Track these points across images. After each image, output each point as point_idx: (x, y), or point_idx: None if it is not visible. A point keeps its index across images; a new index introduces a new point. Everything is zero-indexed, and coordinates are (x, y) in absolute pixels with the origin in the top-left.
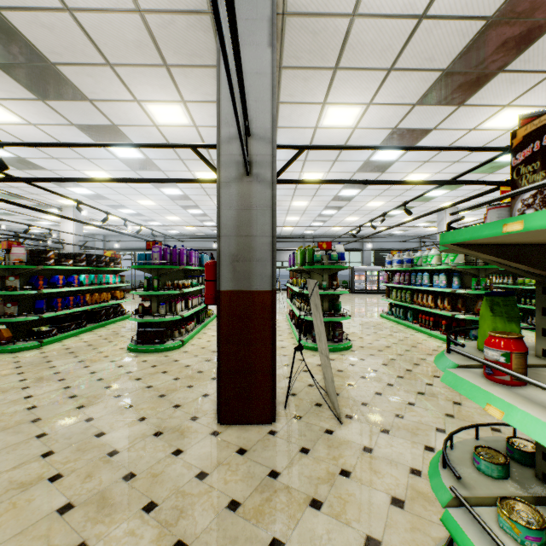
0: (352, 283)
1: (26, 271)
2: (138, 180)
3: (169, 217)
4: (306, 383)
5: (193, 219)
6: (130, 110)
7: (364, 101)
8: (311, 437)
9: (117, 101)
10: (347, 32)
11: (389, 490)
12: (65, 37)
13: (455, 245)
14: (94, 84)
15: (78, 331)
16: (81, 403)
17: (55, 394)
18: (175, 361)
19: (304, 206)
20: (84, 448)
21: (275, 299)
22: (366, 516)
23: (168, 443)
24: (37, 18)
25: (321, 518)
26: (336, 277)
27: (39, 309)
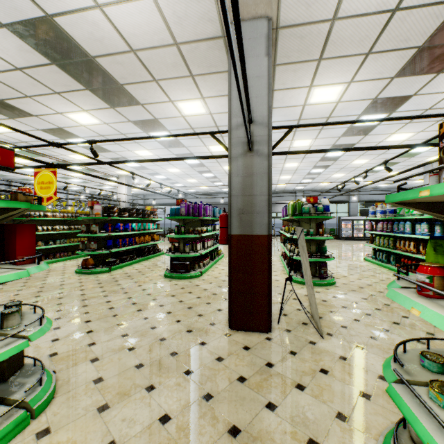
0: (339, 231)
1: (101, 221)
2: (175, 159)
3: (189, 180)
4: (295, 308)
5: (206, 181)
6: (166, 108)
7: (346, 80)
8: (298, 345)
9: (158, 103)
10: (329, 32)
11: (359, 387)
12: (129, 68)
13: (395, 203)
14: (145, 94)
15: (131, 262)
16: (139, 308)
17: (123, 301)
18: (196, 285)
19: (295, 167)
20: (145, 334)
21: (270, 241)
22: (338, 400)
23: (196, 337)
24: (115, 59)
25: (303, 396)
26: (322, 225)
27: (109, 246)
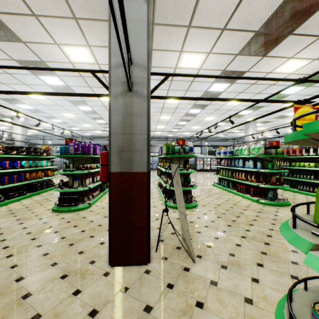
0: (195, 165)
1: None
2: (52, 93)
3: (84, 124)
4: (170, 232)
5: (99, 126)
6: (52, 50)
7: (206, 50)
8: (174, 274)
9: (43, 43)
10: (197, 0)
11: (232, 318)
12: None
13: None
14: (25, 29)
15: (20, 198)
16: (10, 253)
17: None
18: (83, 218)
19: (167, 119)
20: (4, 292)
21: (149, 177)
22: None
23: (70, 284)
24: None
25: None
26: (188, 162)
27: None
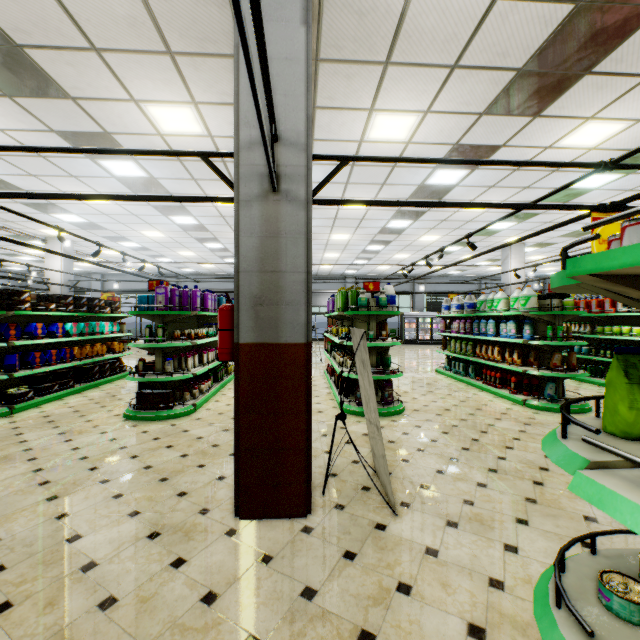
0: (402, 332)
1: None
2: (129, 197)
3: (182, 252)
4: (350, 459)
5: (211, 255)
6: (125, 113)
7: (421, 107)
8: (358, 535)
9: (108, 100)
10: (402, 14)
11: (464, 614)
12: (32, 9)
13: (597, 276)
14: (76, 75)
15: (62, 393)
16: (54, 493)
17: (21, 480)
18: (184, 431)
19: (345, 240)
20: (49, 559)
21: (310, 354)
22: None
23: (166, 549)
24: None
25: None
26: (385, 325)
27: (10, 366)
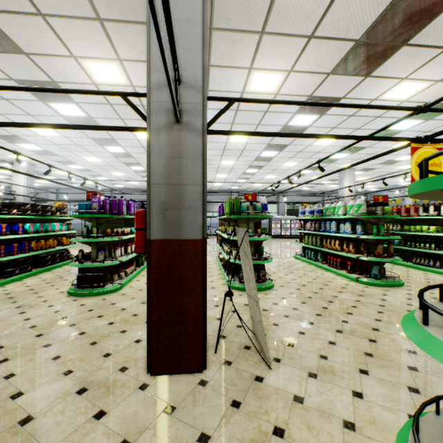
0: (270, 230)
1: None
2: (65, 126)
3: (114, 172)
4: (235, 324)
5: (136, 175)
6: (67, 66)
7: (286, 68)
8: (242, 386)
9: (53, 55)
10: None
11: None
12: None
13: None
14: (27, 35)
15: (22, 276)
16: (5, 356)
17: None
18: (112, 304)
19: (231, 165)
20: None
21: (205, 247)
22: None
23: (91, 402)
24: None
25: None
26: (260, 225)
27: None
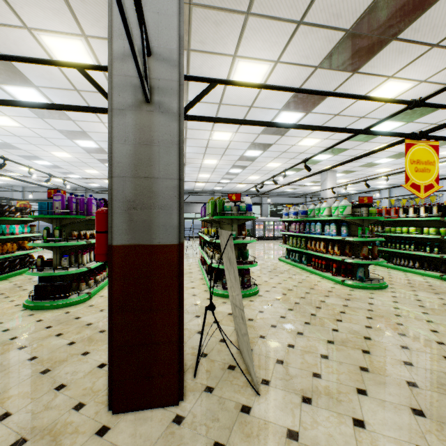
0: (253, 231)
1: None
2: (1, 101)
3: (88, 170)
4: (218, 338)
5: None
6: (21, 40)
7: (273, 57)
8: (226, 421)
9: (1, 25)
10: None
11: None
12: None
13: None
14: None
15: None
16: None
17: None
18: (76, 318)
19: (214, 165)
20: None
21: (182, 253)
22: None
23: None
24: None
25: None
26: (244, 227)
27: None
